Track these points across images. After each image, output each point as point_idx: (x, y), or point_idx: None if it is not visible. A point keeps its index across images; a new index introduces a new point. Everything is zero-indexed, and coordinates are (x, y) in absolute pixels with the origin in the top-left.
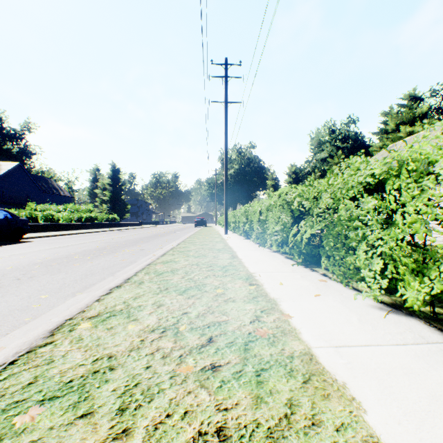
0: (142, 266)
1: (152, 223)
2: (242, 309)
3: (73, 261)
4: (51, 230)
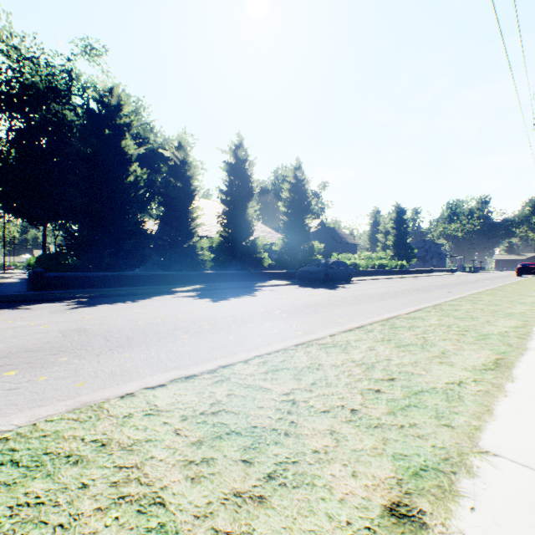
0: (456, 297)
1: (445, 270)
2: (517, 310)
3: (405, 293)
4: (355, 275)
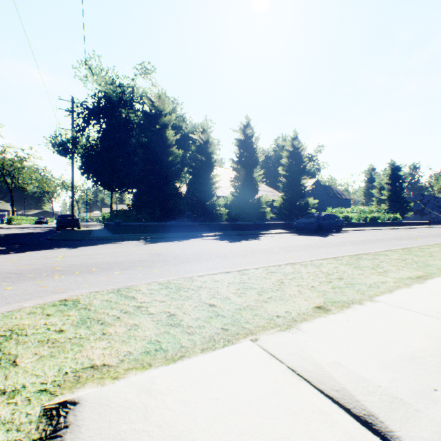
0: (432, 243)
1: None
2: None
3: (387, 240)
4: (347, 226)
